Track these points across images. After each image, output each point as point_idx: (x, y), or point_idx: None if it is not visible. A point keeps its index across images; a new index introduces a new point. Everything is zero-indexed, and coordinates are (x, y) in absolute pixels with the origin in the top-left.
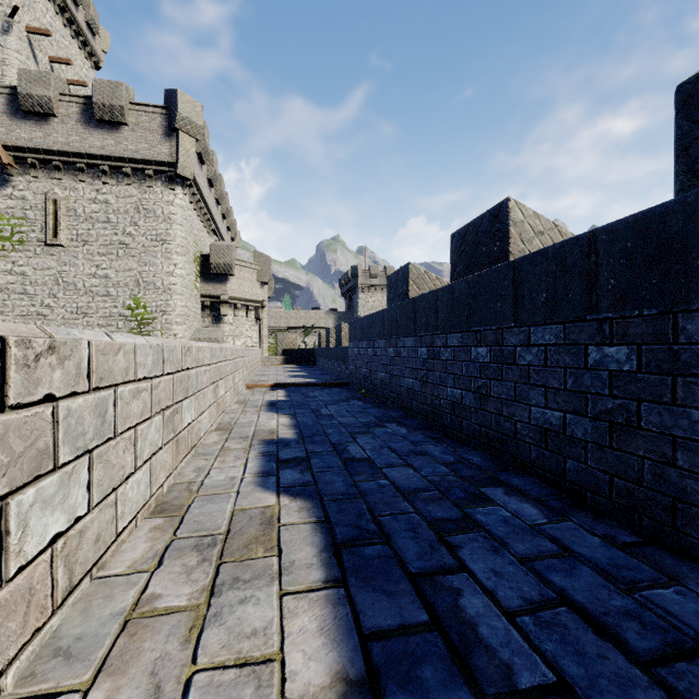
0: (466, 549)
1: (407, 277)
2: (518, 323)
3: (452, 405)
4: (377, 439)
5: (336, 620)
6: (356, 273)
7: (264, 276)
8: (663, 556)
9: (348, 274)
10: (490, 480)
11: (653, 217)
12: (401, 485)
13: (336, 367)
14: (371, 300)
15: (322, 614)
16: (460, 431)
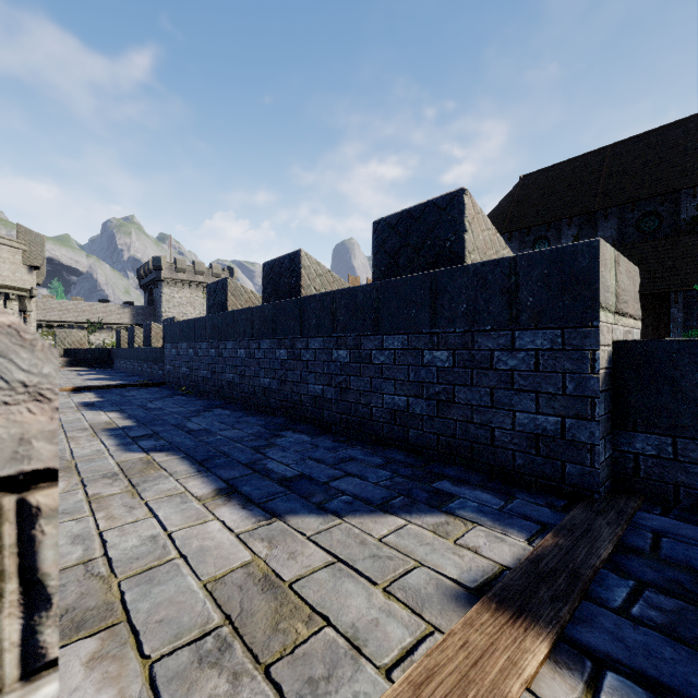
0: (270, 454)
1: (226, 289)
2: (302, 336)
3: (264, 390)
4: (208, 419)
5: (209, 481)
6: (160, 265)
7: (35, 259)
8: (355, 443)
9: (150, 265)
10: (286, 430)
11: (354, 291)
12: (231, 438)
13: (146, 368)
14: (178, 296)
15: (201, 481)
16: (269, 408)
